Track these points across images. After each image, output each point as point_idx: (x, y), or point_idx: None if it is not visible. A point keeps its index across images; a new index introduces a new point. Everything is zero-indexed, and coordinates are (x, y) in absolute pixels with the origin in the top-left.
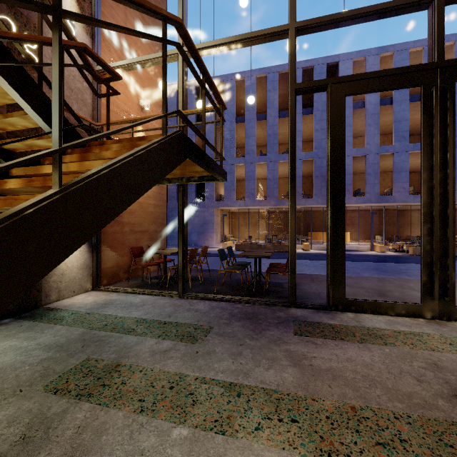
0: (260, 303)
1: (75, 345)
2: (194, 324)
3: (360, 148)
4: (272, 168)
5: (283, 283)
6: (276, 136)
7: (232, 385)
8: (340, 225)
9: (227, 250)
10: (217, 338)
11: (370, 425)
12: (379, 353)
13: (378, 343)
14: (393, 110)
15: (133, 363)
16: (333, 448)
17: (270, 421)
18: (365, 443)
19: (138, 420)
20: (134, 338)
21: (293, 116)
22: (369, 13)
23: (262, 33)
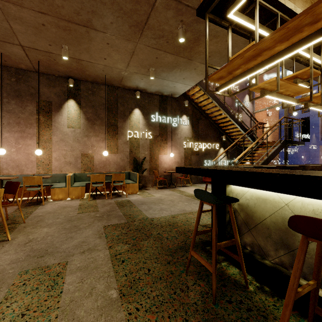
0: None
1: None
2: None
3: None
4: None
5: None
6: None
7: None
8: None
9: None
10: None
11: None
12: None
13: None
14: None
15: None
16: None
17: None
18: None
19: None
20: None
21: None
22: None
23: None
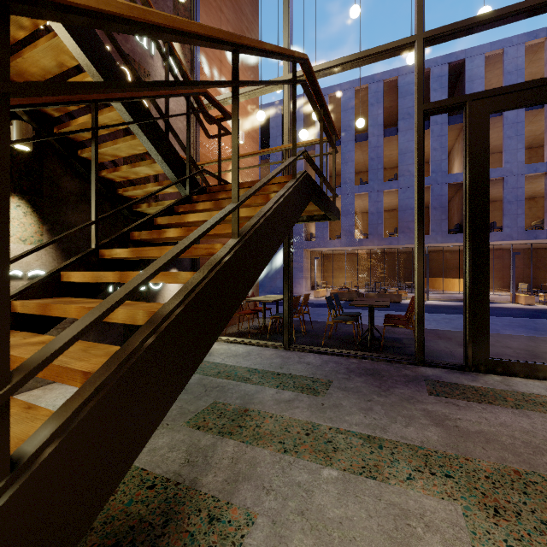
0: (379, 359)
1: (198, 389)
2: (310, 377)
3: (495, 169)
4: (375, 199)
5: (401, 339)
6: (381, 159)
7: (370, 437)
8: (483, 269)
9: (320, 300)
10: (340, 392)
11: (540, 490)
12: (542, 421)
13: (539, 411)
14: (545, 115)
15: (261, 410)
16: (498, 505)
17: (422, 474)
18: (536, 504)
19: (285, 459)
20: (252, 386)
21: (421, 142)
22: (522, 11)
23: (382, 49)
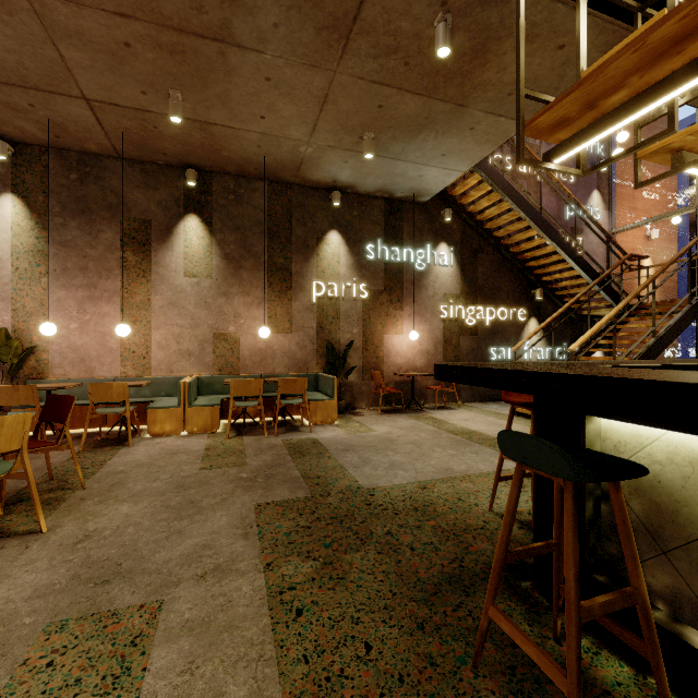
0: None
1: None
2: None
3: None
4: None
5: None
6: None
7: None
8: None
9: None
10: None
11: None
12: None
13: None
14: None
15: None
16: None
17: None
18: None
19: None
20: None
21: None
22: None
23: None
